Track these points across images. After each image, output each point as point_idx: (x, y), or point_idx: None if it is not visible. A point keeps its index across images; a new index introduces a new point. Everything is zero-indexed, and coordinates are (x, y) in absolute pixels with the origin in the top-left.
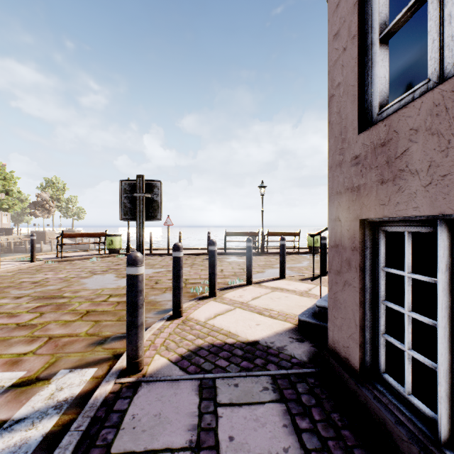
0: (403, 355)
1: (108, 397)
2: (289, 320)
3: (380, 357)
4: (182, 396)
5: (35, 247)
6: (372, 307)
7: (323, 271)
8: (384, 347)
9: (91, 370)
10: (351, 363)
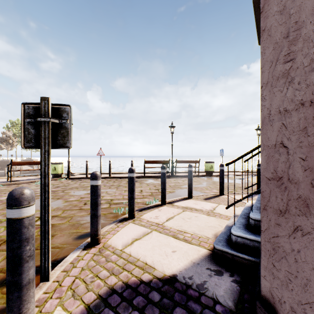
0: None
1: None
2: (203, 245)
3: None
4: None
5: None
6: None
7: (221, 191)
8: None
9: None
10: None
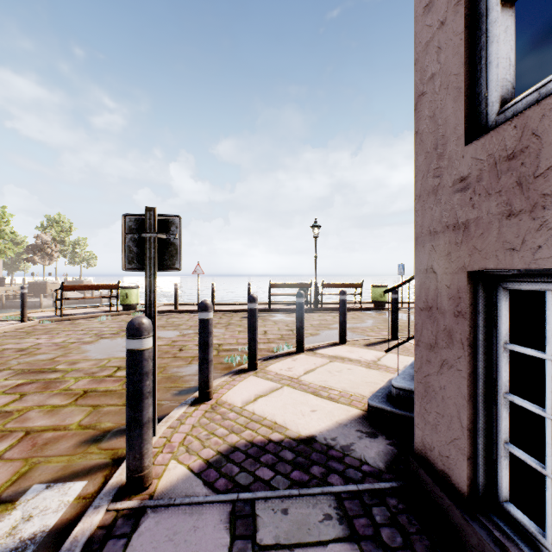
0: (515, 457)
1: (94, 536)
2: (355, 404)
3: (500, 478)
4: (205, 532)
5: (26, 302)
6: (486, 401)
7: (394, 333)
8: (507, 462)
9: (78, 485)
10: (453, 482)
